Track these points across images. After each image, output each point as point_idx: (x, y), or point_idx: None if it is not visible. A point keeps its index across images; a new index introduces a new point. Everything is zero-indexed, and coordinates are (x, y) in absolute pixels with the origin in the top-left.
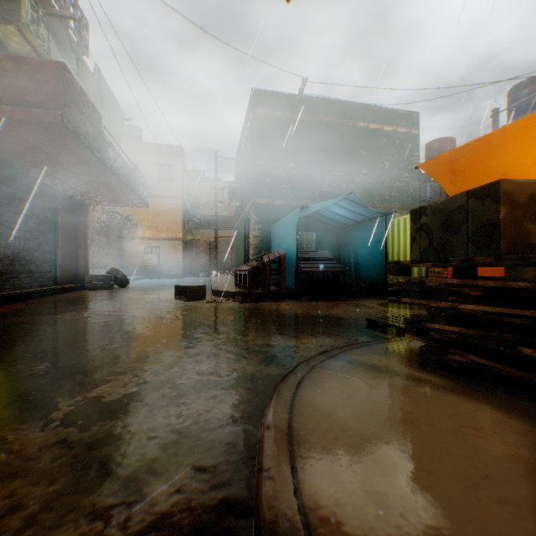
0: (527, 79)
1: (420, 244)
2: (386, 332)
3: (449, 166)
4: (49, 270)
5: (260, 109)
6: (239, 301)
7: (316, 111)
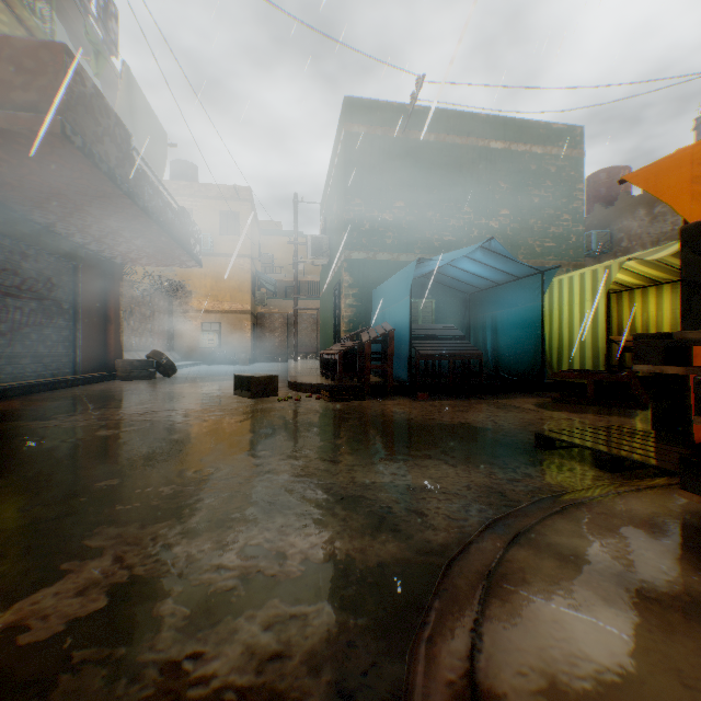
0: None
1: None
2: (573, 459)
3: (689, 171)
4: (66, 354)
5: (355, 125)
6: (326, 398)
7: (436, 128)
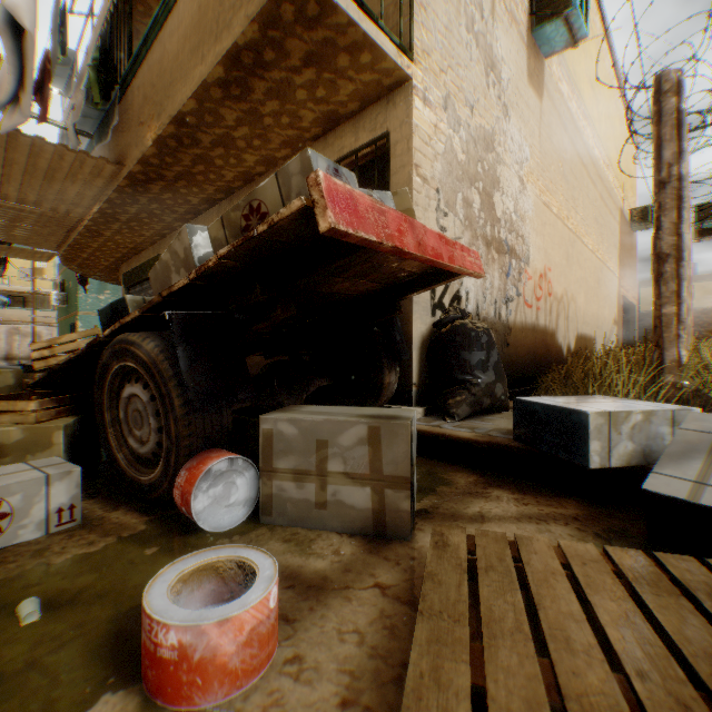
0: None
1: None
2: None
3: None
4: None
5: None
6: None
7: None
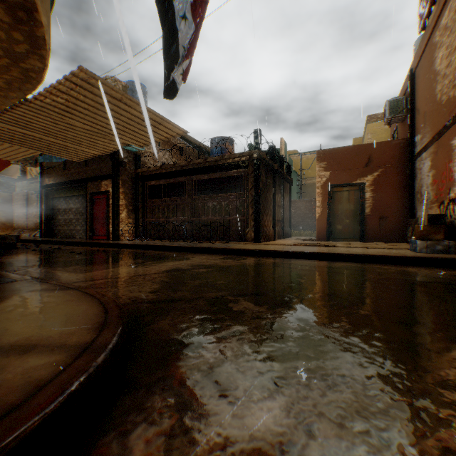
0: None
1: None
2: None
3: None
4: None
5: None
6: None
7: None
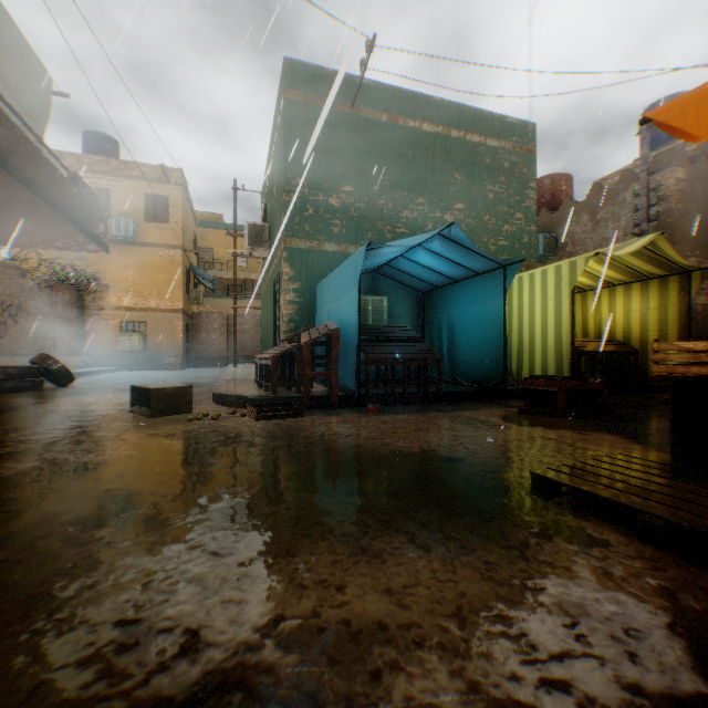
0: (669, 96)
1: None
2: (594, 517)
3: None
4: None
5: (297, 93)
6: (253, 415)
7: (388, 107)
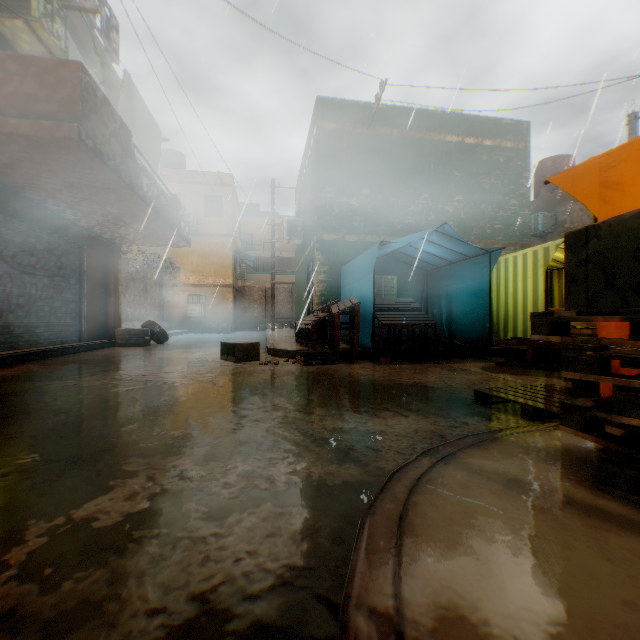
0: None
1: (587, 285)
2: (504, 411)
3: (597, 177)
4: (73, 324)
5: (326, 122)
6: (301, 362)
7: (398, 124)
